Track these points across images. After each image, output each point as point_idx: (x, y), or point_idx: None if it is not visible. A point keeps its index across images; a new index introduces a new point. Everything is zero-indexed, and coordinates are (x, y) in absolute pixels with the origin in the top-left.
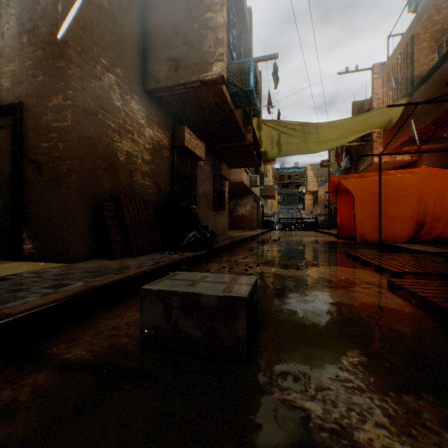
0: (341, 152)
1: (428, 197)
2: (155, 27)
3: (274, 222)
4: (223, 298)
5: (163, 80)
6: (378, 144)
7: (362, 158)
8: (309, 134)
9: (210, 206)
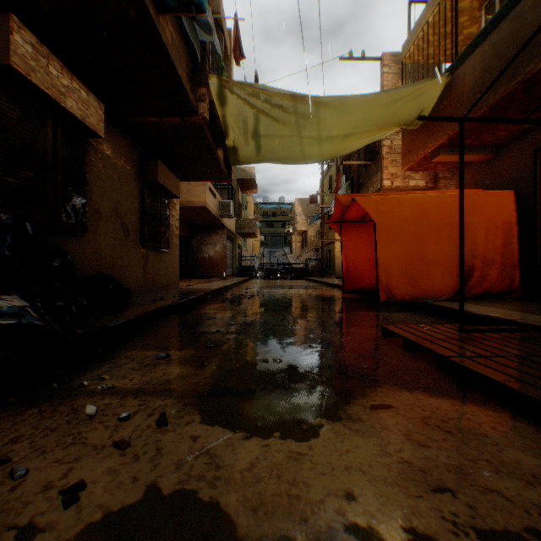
0: (341, 173)
1: (479, 230)
2: None
3: (254, 268)
4: None
5: None
6: (389, 162)
7: (366, 184)
8: (306, 120)
9: (133, 238)
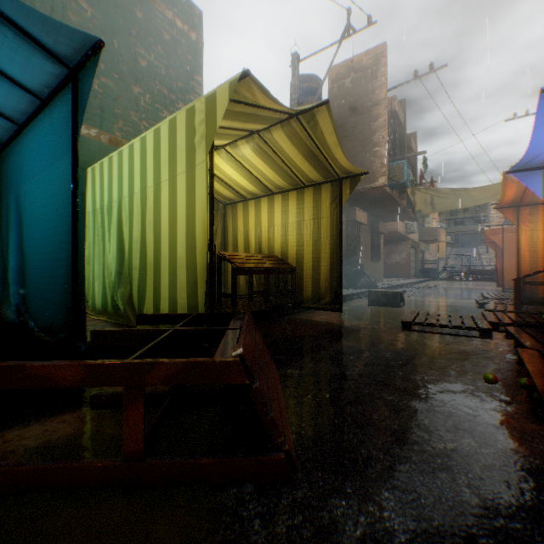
0: None
1: None
2: None
3: (436, 270)
4: (394, 292)
5: None
6: None
7: None
8: (460, 195)
9: (368, 258)
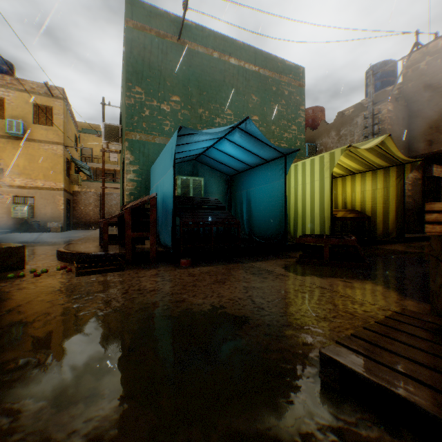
0: None
1: None
2: (414, 126)
3: None
4: None
5: (420, 151)
6: None
7: None
8: None
9: None
